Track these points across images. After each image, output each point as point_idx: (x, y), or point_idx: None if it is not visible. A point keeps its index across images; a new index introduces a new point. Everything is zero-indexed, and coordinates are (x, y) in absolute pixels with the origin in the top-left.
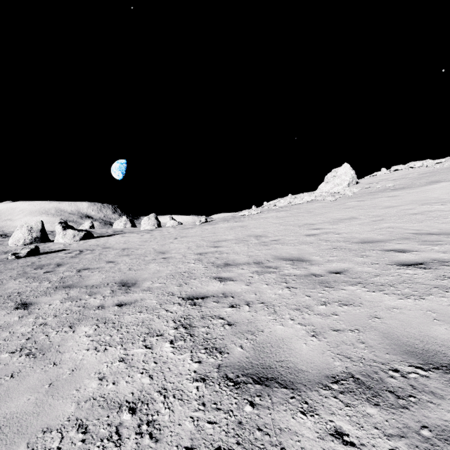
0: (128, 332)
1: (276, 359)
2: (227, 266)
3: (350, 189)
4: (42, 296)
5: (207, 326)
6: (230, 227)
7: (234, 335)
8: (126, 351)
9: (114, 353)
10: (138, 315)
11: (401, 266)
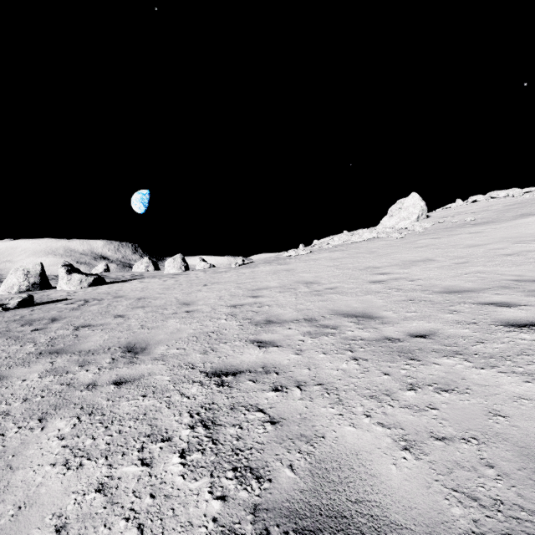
0: (120, 433)
1: (350, 497)
2: (269, 323)
3: (420, 224)
4: (18, 366)
5: (239, 424)
6: (273, 271)
7: (279, 442)
8: (111, 469)
9: (91, 473)
10: (141, 401)
11: (511, 327)
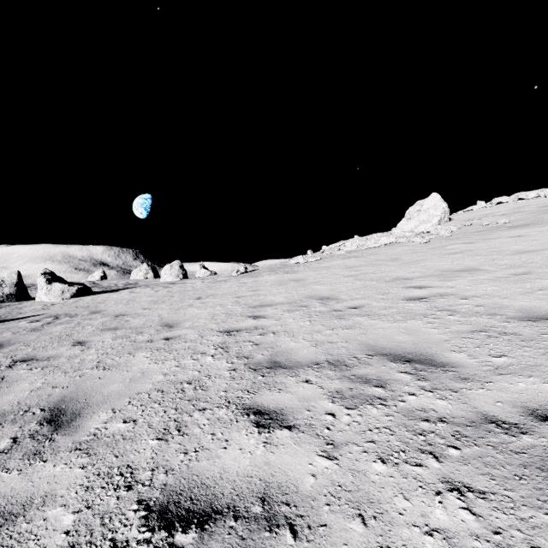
0: None
1: None
2: (275, 368)
3: (445, 227)
4: None
5: None
6: (279, 281)
7: None
8: None
9: None
10: None
11: None
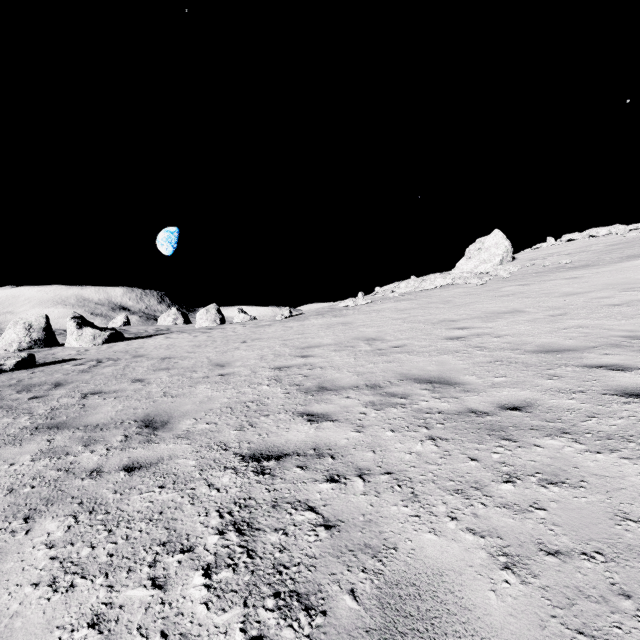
0: (127, 539)
1: None
2: (322, 391)
3: (505, 268)
4: (7, 445)
5: (283, 529)
6: (326, 324)
7: (337, 556)
8: (112, 593)
9: (85, 598)
10: (157, 494)
11: (629, 397)
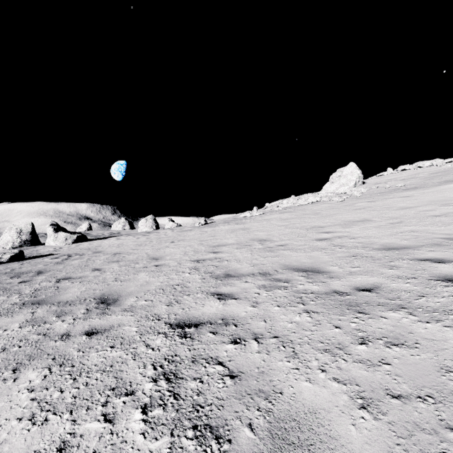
0: (86, 386)
1: None
2: (228, 277)
3: (358, 189)
4: (2, 316)
5: (200, 378)
6: (231, 230)
7: (239, 398)
8: (75, 425)
9: (55, 429)
10: (109, 352)
11: (449, 282)
